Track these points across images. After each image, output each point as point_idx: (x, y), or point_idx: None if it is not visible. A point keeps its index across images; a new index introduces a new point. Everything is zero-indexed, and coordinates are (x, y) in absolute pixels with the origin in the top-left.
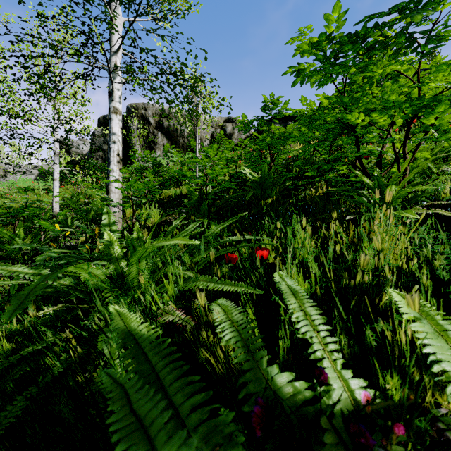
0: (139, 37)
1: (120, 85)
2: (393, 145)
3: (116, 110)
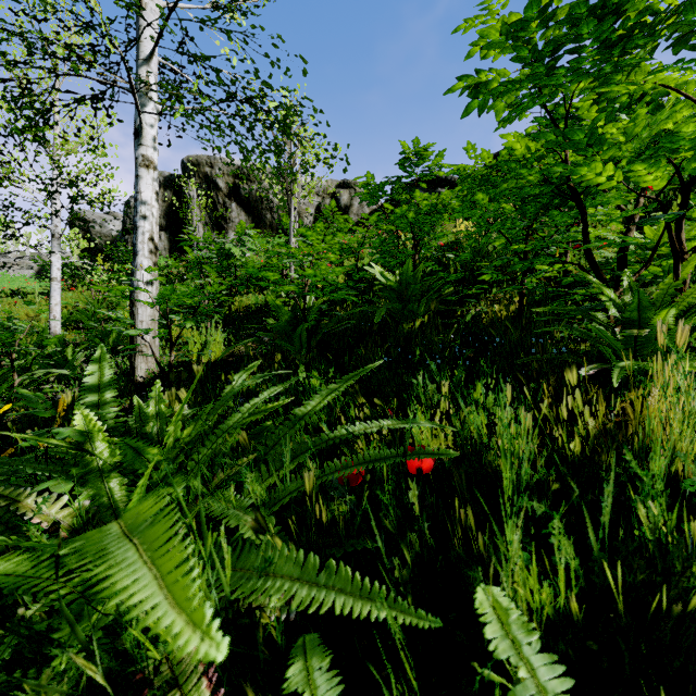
0: (191, 38)
1: (154, 118)
2: (669, 228)
3: (148, 162)
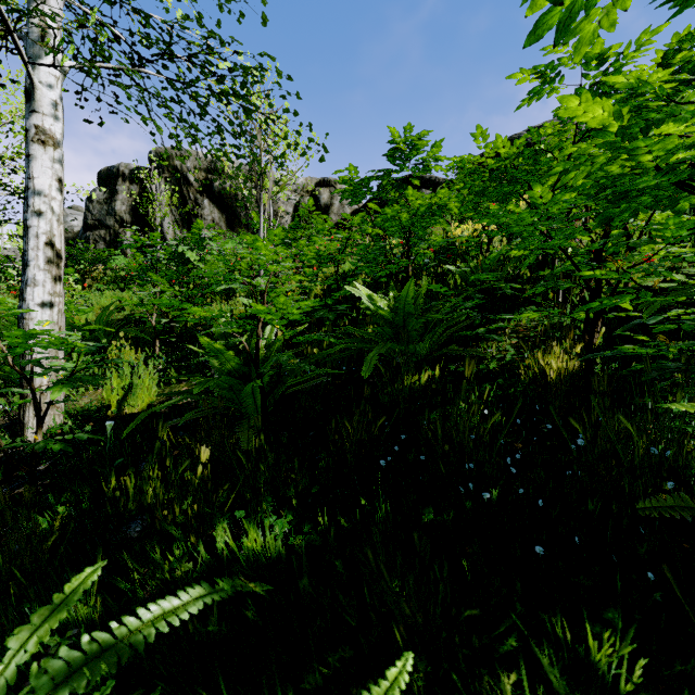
0: None
1: (55, 76)
2: None
3: (44, 136)
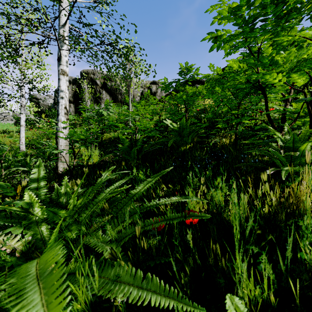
0: (84, 16)
1: (67, 52)
2: (307, 104)
3: (64, 72)
